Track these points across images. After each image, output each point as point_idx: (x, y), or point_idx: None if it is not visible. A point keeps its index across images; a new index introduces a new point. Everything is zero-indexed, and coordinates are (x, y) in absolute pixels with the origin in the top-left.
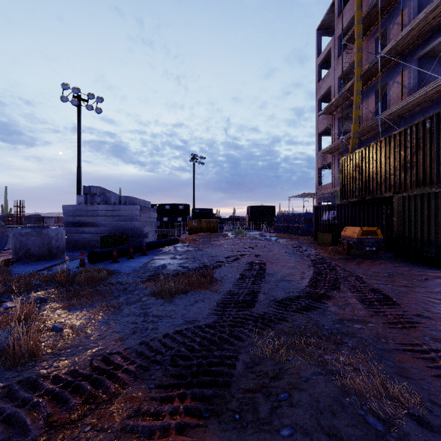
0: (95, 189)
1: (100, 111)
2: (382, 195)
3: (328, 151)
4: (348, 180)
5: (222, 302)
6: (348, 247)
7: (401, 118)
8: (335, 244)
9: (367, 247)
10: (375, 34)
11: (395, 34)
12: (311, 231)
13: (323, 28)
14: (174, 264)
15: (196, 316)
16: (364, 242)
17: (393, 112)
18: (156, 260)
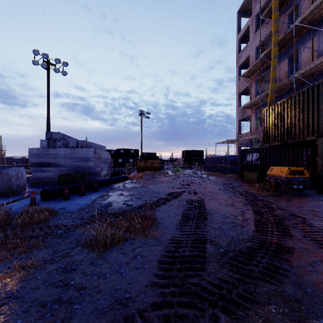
0: (56, 135)
1: (66, 73)
2: (304, 139)
3: (247, 107)
4: (270, 127)
5: (165, 259)
6: (276, 185)
7: (311, 76)
8: (260, 181)
9: (295, 185)
10: (287, 10)
11: (306, 8)
12: (235, 170)
13: (242, 11)
14: (120, 201)
15: (131, 288)
16: (292, 181)
17: (306, 71)
18: (104, 196)
